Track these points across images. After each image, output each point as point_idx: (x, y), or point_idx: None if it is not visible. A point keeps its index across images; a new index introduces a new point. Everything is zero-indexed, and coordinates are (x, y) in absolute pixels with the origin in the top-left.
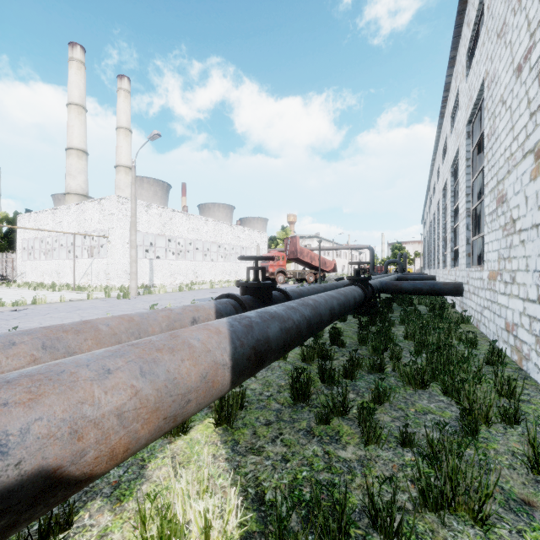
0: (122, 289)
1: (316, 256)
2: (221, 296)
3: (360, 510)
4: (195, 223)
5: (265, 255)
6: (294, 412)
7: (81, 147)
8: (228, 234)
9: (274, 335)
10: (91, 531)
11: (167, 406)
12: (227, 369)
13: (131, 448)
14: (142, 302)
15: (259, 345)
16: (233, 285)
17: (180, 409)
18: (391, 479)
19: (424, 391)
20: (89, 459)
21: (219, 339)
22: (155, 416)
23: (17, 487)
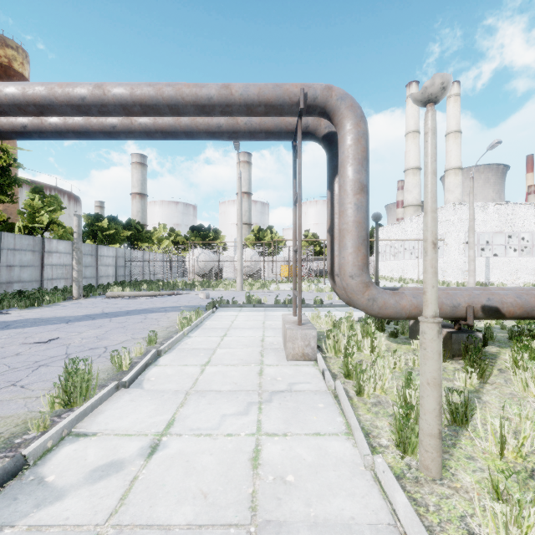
0: (458, 285)
1: None
2: None
3: None
4: None
5: None
6: None
7: (415, 165)
8: None
9: None
10: (493, 349)
11: (525, 308)
12: None
13: (514, 314)
14: None
15: None
16: None
17: (530, 311)
18: None
19: None
20: (504, 310)
21: None
22: (521, 309)
23: (492, 307)
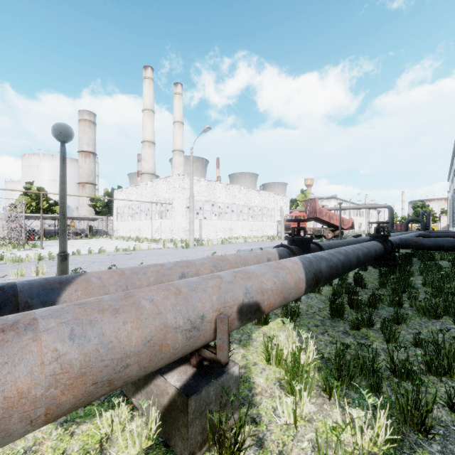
0: (182, 242)
1: (334, 216)
2: (277, 246)
3: (384, 369)
4: (231, 191)
5: (287, 215)
6: (332, 322)
7: (151, 139)
8: (256, 198)
9: (324, 269)
10: (238, 354)
11: (284, 292)
12: (304, 282)
13: (273, 306)
14: (199, 251)
15: (317, 273)
16: (261, 240)
17: (287, 296)
18: (405, 349)
19: (437, 321)
20: (265, 304)
21: (298, 266)
22: (281, 295)
23: (252, 305)
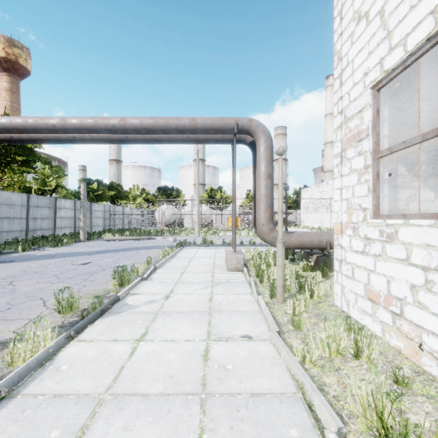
0: None
1: None
2: None
3: None
4: None
5: None
6: None
7: (332, 140)
8: None
9: None
10: None
11: None
12: None
13: None
14: None
15: None
16: None
17: None
18: None
19: None
20: None
21: None
22: None
23: None
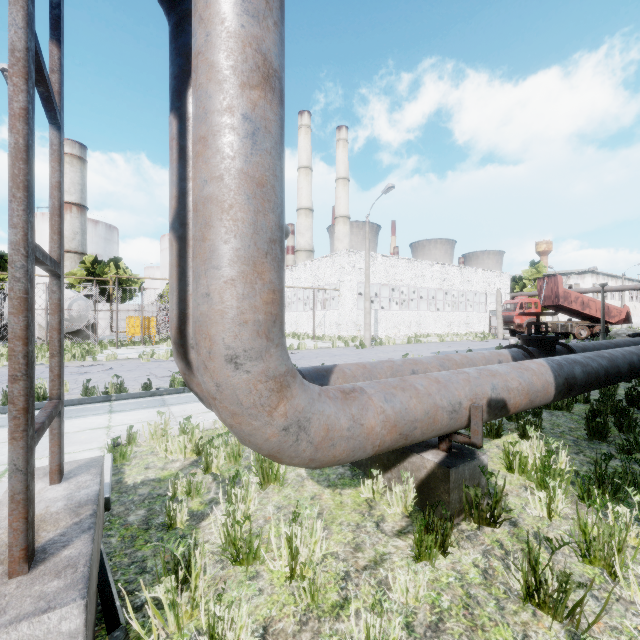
0: (353, 340)
1: (592, 302)
2: (508, 346)
3: None
4: (419, 269)
5: (508, 302)
6: (590, 443)
7: (308, 206)
8: (456, 278)
9: (578, 374)
10: None
11: (530, 394)
12: (552, 386)
13: (519, 407)
14: (381, 352)
15: (569, 378)
16: (466, 339)
17: (534, 399)
18: None
19: None
20: (511, 403)
21: (545, 369)
22: (527, 397)
23: (499, 401)
